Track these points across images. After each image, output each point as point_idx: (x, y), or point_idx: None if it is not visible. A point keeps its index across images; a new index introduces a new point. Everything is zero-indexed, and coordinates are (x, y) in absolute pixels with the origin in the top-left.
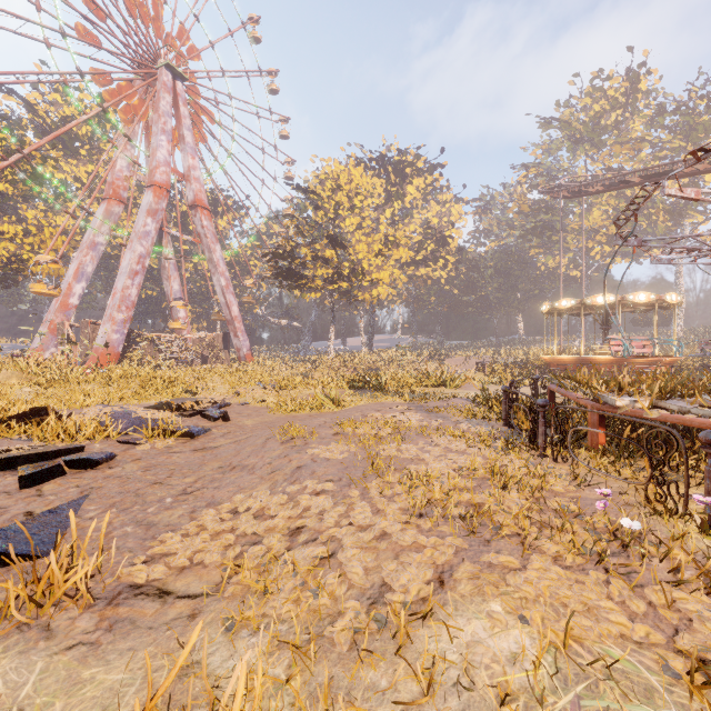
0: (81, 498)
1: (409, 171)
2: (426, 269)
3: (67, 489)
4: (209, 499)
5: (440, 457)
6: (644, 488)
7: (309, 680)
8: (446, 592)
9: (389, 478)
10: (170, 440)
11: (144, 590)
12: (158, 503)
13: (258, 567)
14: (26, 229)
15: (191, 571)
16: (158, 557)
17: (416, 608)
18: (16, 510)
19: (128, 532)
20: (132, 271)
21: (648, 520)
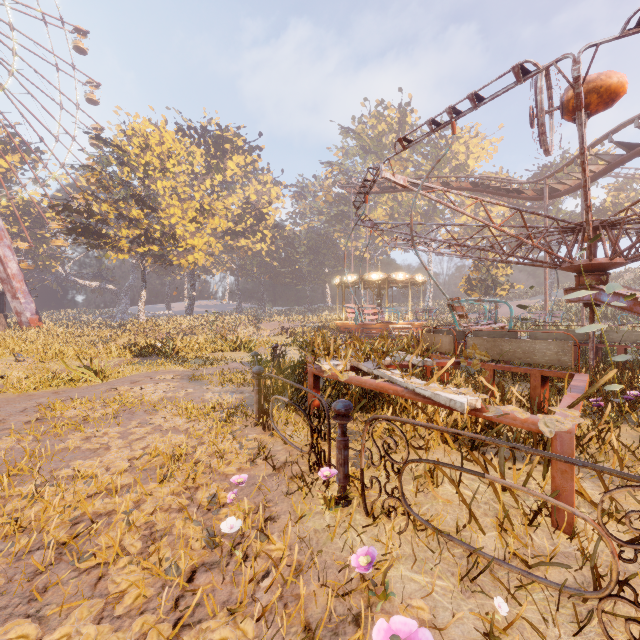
0: None
1: (229, 147)
2: (246, 241)
3: None
4: None
5: (136, 441)
6: (308, 457)
7: None
8: None
9: (14, 489)
10: None
11: None
12: None
13: None
14: None
15: None
16: None
17: None
18: None
19: None
20: None
21: (293, 496)
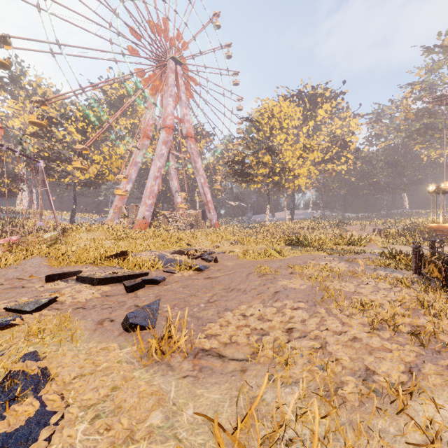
0: (158, 300)
1: (319, 100)
2: (331, 165)
3: (148, 295)
4: (224, 306)
5: (373, 292)
6: None
7: (335, 419)
8: (419, 381)
9: (342, 303)
10: (190, 272)
11: (210, 353)
12: (197, 306)
13: (271, 348)
14: (103, 157)
15: (231, 346)
16: (209, 336)
17: (398, 387)
18: (129, 303)
19: (188, 320)
20: (155, 176)
21: None
